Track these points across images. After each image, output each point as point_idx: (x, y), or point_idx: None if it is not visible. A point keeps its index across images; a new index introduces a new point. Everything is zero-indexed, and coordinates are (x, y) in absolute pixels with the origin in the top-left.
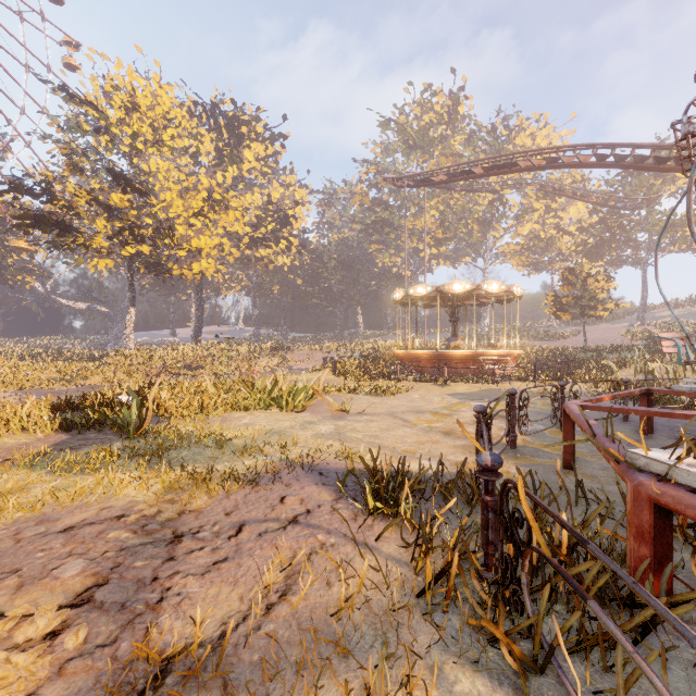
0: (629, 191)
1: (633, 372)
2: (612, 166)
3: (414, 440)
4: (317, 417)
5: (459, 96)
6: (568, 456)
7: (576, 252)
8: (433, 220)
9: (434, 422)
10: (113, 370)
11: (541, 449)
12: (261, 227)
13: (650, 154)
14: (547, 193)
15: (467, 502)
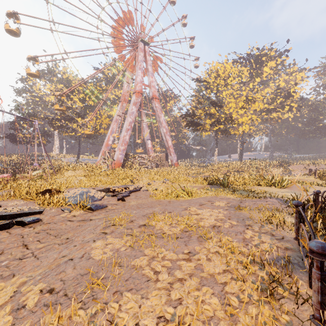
0: None
1: None
2: None
3: None
4: (290, 191)
5: None
6: None
7: None
8: None
9: None
10: (211, 171)
11: None
12: (273, 103)
13: None
14: None
15: None
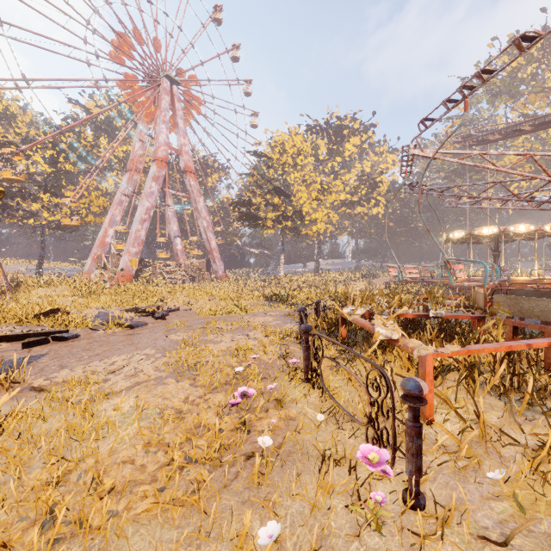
0: None
1: None
2: None
3: None
4: None
5: None
6: None
7: None
8: (520, 156)
9: None
10: (275, 286)
11: None
12: (357, 193)
13: None
14: None
15: None
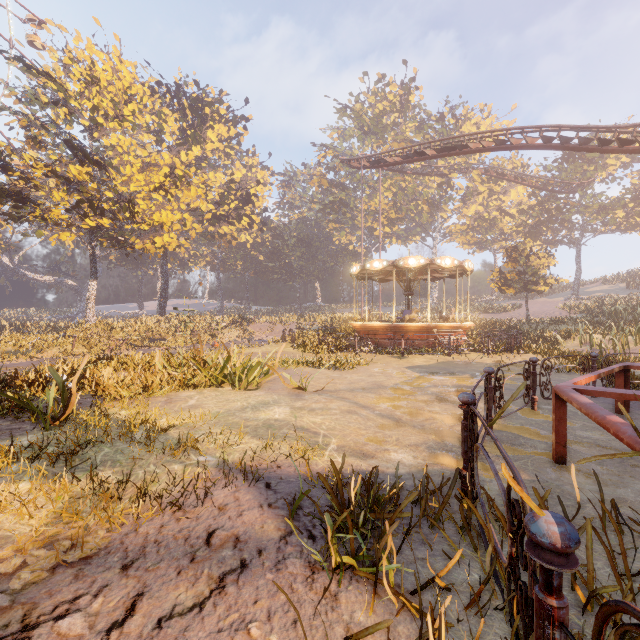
0: (565, 176)
1: (577, 343)
2: (558, 148)
3: (379, 425)
4: (271, 395)
5: (410, 86)
6: (560, 448)
7: (517, 232)
8: (386, 201)
9: (397, 400)
10: (71, 342)
11: (519, 435)
12: (224, 205)
13: (595, 136)
14: (491, 177)
15: (461, 531)
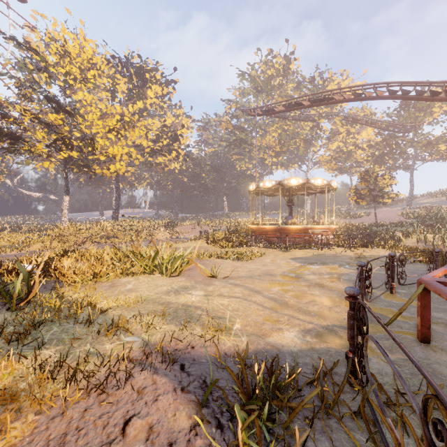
0: (402, 121)
1: (414, 240)
2: (400, 98)
3: (273, 306)
4: (190, 281)
5: (290, 58)
6: (425, 329)
7: (367, 161)
8: (273, 139)
9: (285, 284)
10: (50, 239)
11: (386, 315)
12: (159, 142)
13: (428, 89)
14: (348, 121)
15: (356, 417)
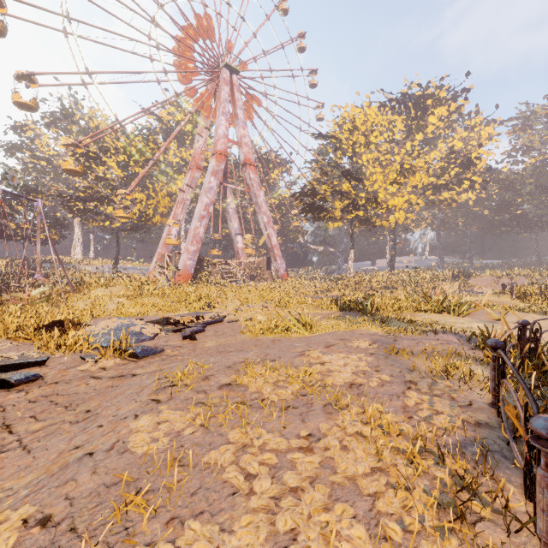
0: None
1: None
2: None
3: None
4: (475, 320)
5: None
6: None
7: None
8: None
9: None
10: (343, 287)
11: None
12: (444, 175)
13: None
14: None
15: None
